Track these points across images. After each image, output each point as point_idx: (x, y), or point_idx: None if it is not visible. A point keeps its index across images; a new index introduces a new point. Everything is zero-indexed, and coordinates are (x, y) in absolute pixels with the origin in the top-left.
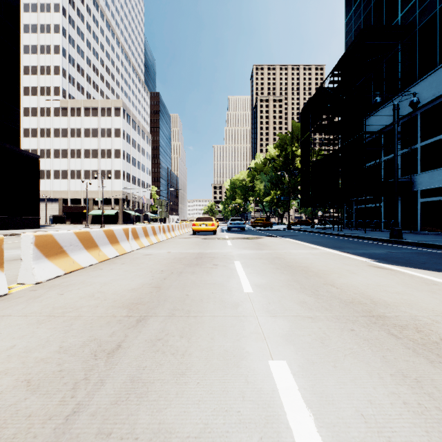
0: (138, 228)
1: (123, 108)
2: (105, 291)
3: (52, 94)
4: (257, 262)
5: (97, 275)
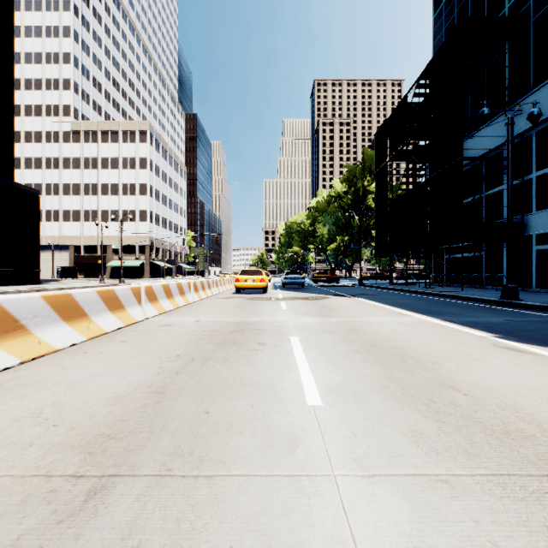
0: (156, 287)
1: (151, 132)
2: (66, 403)
3: (61, 115)
4: (325, 339)
5: (71, 366)
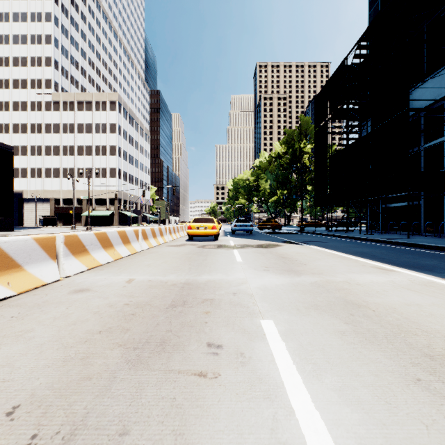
0: (85, 236)
1: (119, 102)
2: None
3: (43, 87)
4: (324, 331)
5: None
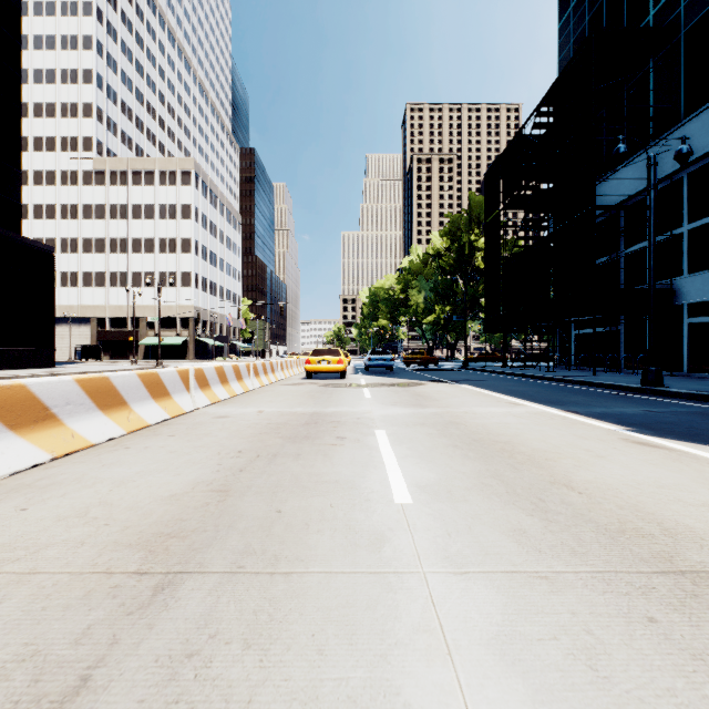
0: (208, 370)
1: (196, 172)
2: (114, 502)
3: (81, 150)
4: (418, 433)
5: (113, 463)
